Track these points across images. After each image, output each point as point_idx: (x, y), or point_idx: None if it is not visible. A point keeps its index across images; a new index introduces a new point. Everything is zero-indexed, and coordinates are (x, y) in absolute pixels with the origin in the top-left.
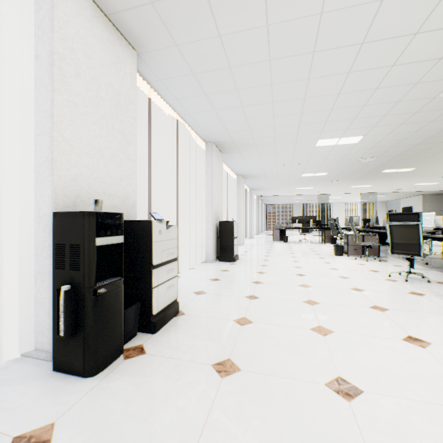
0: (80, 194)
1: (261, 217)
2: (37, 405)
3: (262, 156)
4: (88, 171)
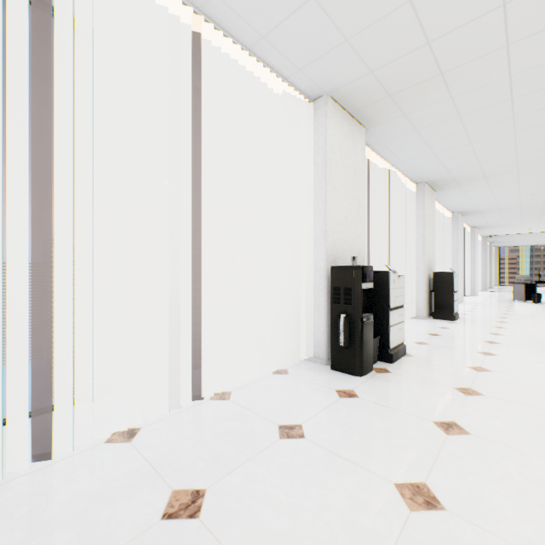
0: (337, 252)
1: (488, 266)
2: (336, 381)
3: (495, 187)
4: (340, 235)
